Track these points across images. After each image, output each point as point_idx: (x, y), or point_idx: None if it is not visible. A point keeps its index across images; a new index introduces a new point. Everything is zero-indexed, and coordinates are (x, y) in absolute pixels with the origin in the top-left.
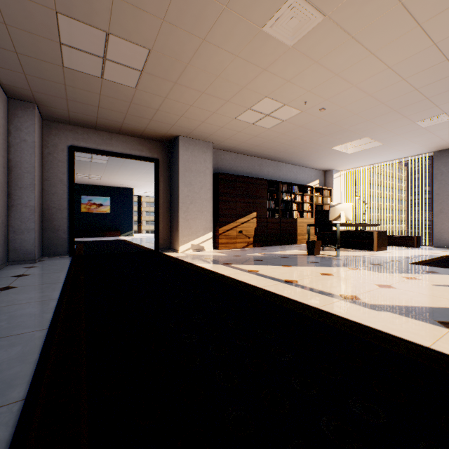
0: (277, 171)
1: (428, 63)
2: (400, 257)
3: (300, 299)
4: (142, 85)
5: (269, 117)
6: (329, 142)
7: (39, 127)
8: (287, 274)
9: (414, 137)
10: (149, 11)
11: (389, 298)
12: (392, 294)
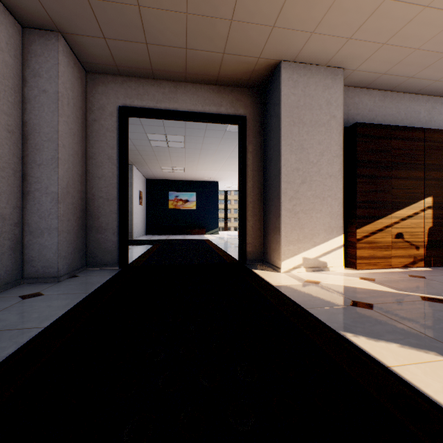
0: None
1: None
2: None
3: None
4: None
5: None
6: None
7: (75, 77)
8: None
9: None
10: None
11: None
12: None
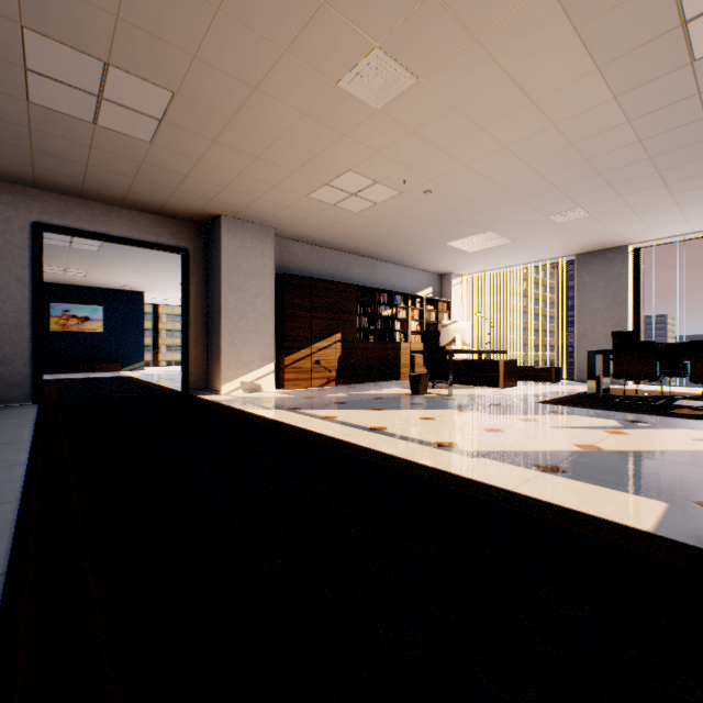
0: (373, 273)
1: (550, 146)
2: (529, 395)
3: (384, 449)
4: (161, 139)
5: (355, 197)
6: (442, 235)
7: None
8: (376, 420)
9: (550, 234)
10: (174, 43)
11: (492, 443)
12: (498, 439)
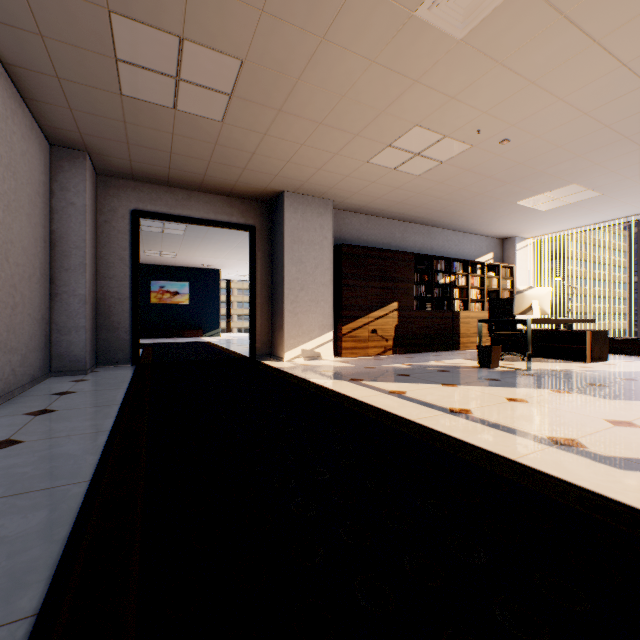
0: (429, 241)
1: None
2: (635, 373)
3: (481, 442)
4: (231, 116)
5: (419, 157)
6: (512, 193)
7: (92, 185)
8: (453, 399)
9: None
10: None
11: (637, 446)
12: (639, 438)
